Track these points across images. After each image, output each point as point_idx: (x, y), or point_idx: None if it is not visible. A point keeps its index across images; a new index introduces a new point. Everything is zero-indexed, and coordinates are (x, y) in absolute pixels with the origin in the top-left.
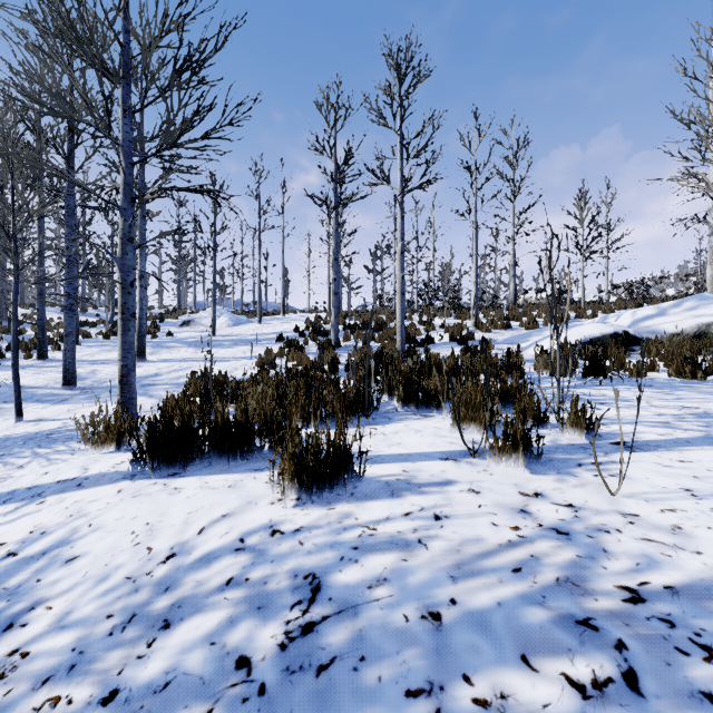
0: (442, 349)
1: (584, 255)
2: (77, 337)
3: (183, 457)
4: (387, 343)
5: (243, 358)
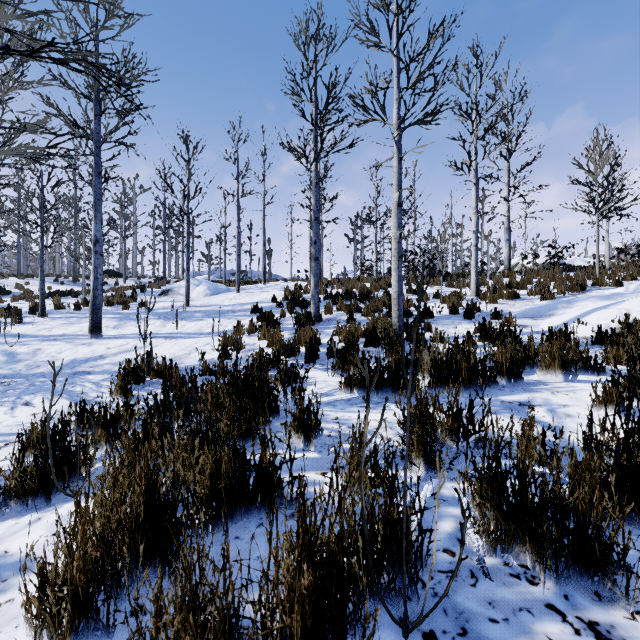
0: (446, 325)
1: (601, 213)
2: (43, 308)
3: None
4: (377, 318)
5: (210, 333)
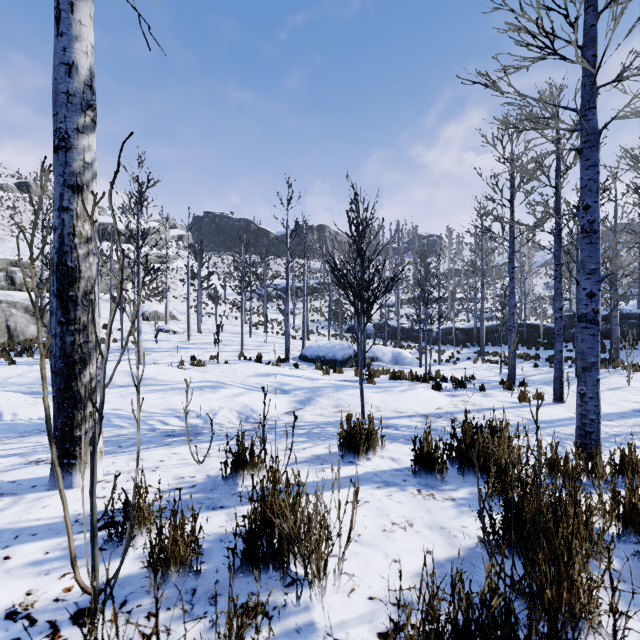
0: None
1: None
2: None
3: None
4: None
5: None
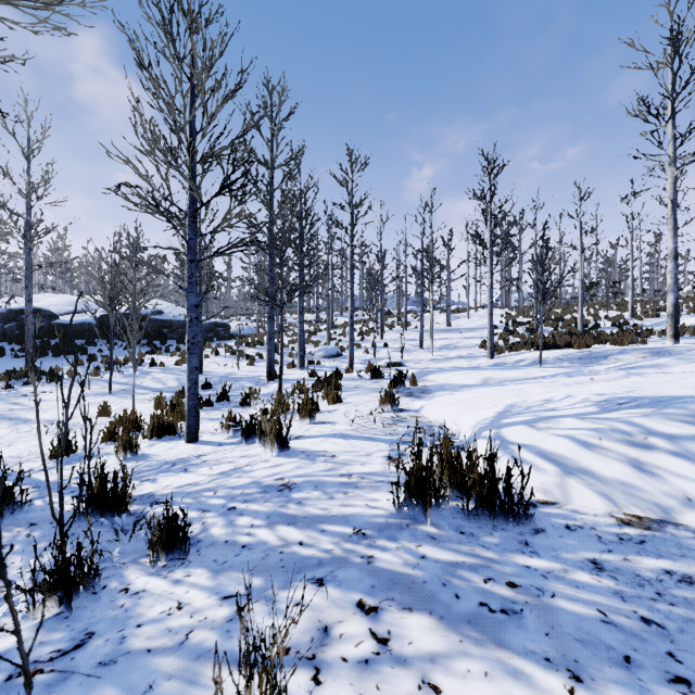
0: (606, 330)
1: None
2: (383, 329)
3: (548, 347)
4: (570, 328)
5: (482, 337)
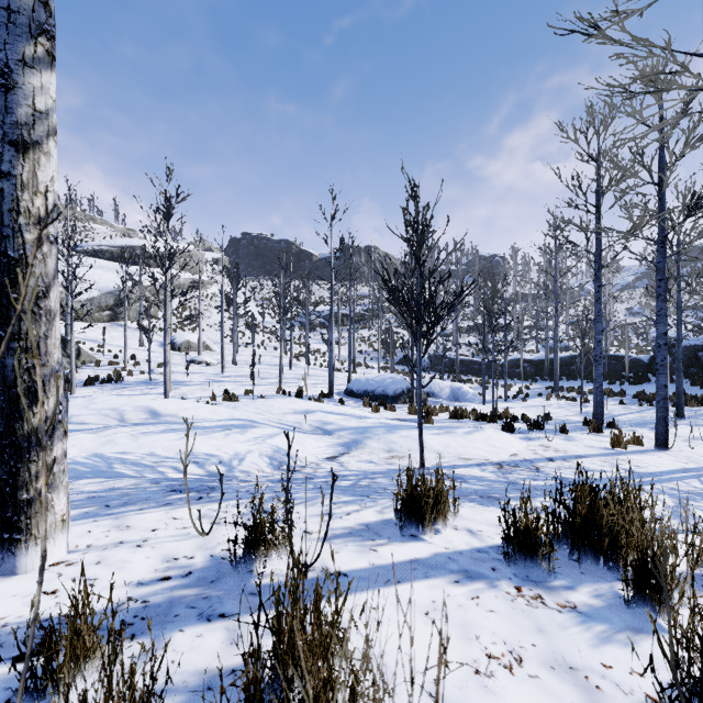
0: None
1: None
2: None
3: None
4: None
5: None
